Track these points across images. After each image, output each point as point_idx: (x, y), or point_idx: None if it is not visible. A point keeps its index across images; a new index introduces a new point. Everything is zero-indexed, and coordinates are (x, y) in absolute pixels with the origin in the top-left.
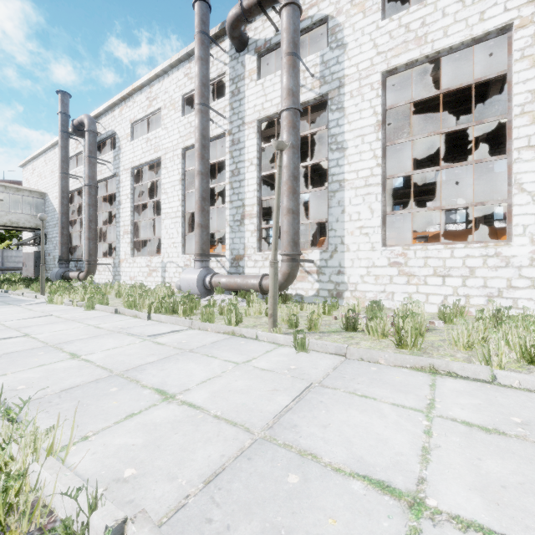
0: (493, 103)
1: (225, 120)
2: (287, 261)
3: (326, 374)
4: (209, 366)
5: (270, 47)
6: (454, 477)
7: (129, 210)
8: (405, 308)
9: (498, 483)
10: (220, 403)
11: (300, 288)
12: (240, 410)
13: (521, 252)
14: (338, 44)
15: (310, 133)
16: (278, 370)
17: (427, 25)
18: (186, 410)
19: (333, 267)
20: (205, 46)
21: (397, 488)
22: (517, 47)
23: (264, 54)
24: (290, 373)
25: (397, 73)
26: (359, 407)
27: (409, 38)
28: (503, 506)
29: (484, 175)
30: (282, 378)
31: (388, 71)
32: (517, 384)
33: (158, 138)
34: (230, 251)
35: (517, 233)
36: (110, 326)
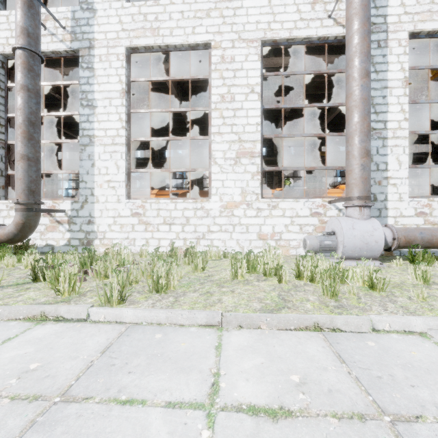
0: None
1: None
2: (21, 210)
3: None
4: None
5: None
6: None
7: None
8: (116, 253)
9: None
10: None
11: (51, 238)
12: None
13: (215, 207)
14: (88, 7)
15: (63, 84)
16: None
17: (159, 21)
18: None
19: (83, 217)
20: None
21: None
22: (213, 61)
23: None
24: None
25: (139, 53)
26: None
27: (146, 26)
28: None
29: None
30: None
31: (131, 48)
32: (103, 318)
33: None
34: None
35: (213, 193)
36: None
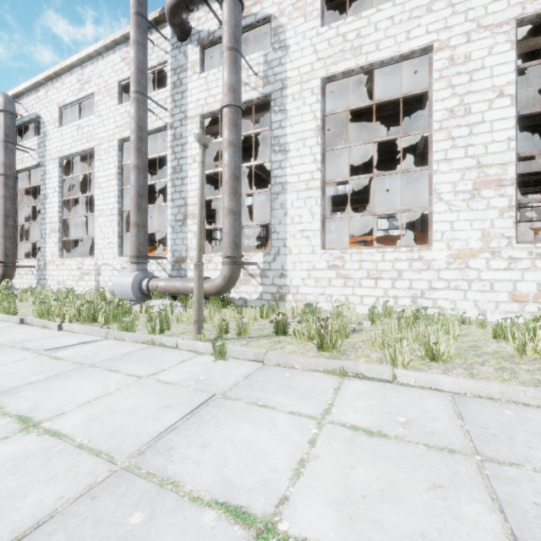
0: (427, 120)
1: (166, 113)
2: (228, 263)
3: (235, 383)
4: (104, 383)
5: (214, 40)
6: (319, 492)
7: (57, 205)
8: (336, 310)
9: (360, 493)
10: (93, 428)
11: (244, 292)
12: (113, 435)
13: (439, 256)
14: (280, 45)
15: (254, 133)
16: (184, 383)
17: (362, 37)
18: (45, 441)
19: (276, 270)
20: (142, 29)
21: (253, 514)
22: (437, 67)
23: (208, 47)
24: (196, 385)
25: (336, 81)
26: (253, 419)
27: (346, 48)
28: (355, 519)
29: (421, 185)
30: (182, 391)
31: (327, 78)
32: (413, 382)
33: (91, 126)
34: (171, 252)
35: (436, 239)
36: (5, 339)
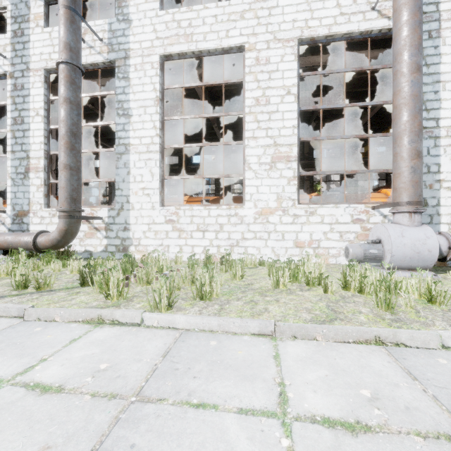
0: None
1: (5, 60)
2: (64, 217)
3: None
4: None
5: None
6: None
7: None
8: (154, 259)
9: None
10: None
11: (89, 245)
12: None
13: (249, 213)
14: (124, 18)
15: (100, 95)
16: None
17: (193, 27)
18: None
19: (120, 224)
20: None
21: None
22: (247, 64)
23: (53, 3)
24: None
25: (173, 60)
26: None
27: (180, 33)
28: None
29: None
30: None
31: (165, 56)
32: (156, 323)
33: None
34: (11, 206)
35: (247, 199)
36: None
